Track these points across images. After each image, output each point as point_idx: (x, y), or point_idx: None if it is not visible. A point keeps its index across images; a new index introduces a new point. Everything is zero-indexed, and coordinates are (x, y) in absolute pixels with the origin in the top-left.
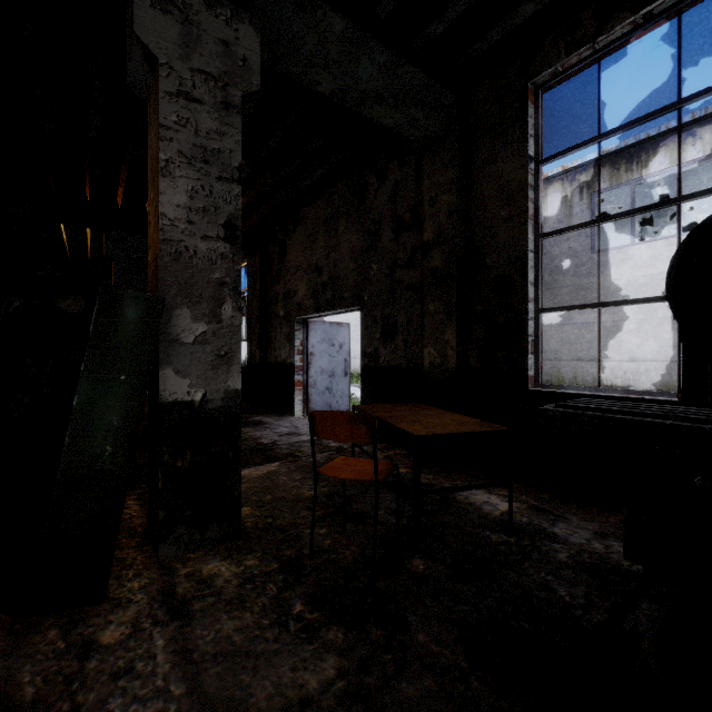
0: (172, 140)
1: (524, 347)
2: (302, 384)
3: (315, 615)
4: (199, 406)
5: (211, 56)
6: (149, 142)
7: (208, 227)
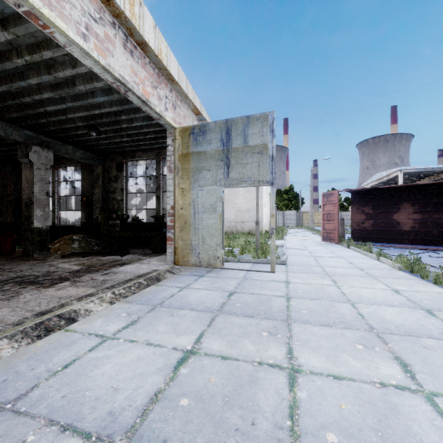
0: None
1: None
2: None
3: None
4: None
5: None
6: None
7: None
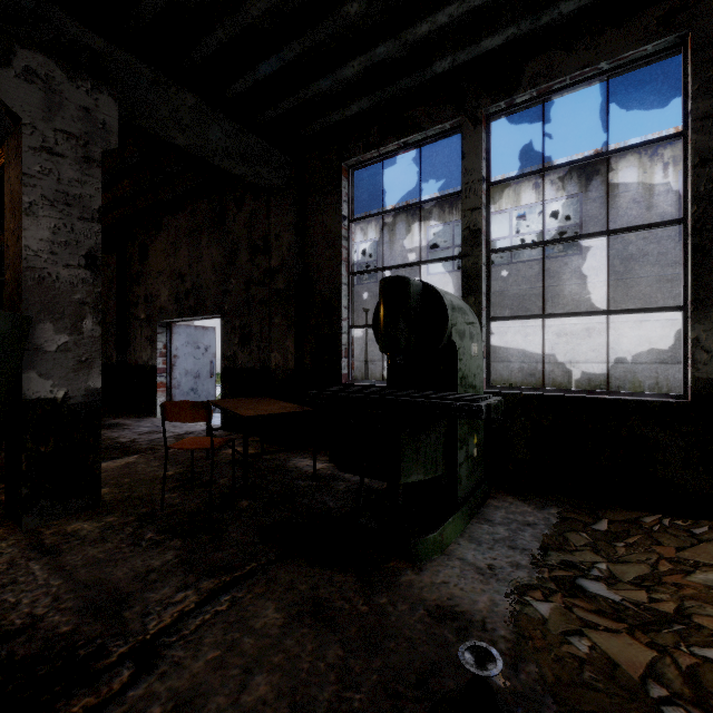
0: (36, 186)
1: (340, 353)
2: (165, 385)
3: (162, 537)
4: (62, 402)
5: (73, 119)
6: (7, 177)
7: (70, 257)
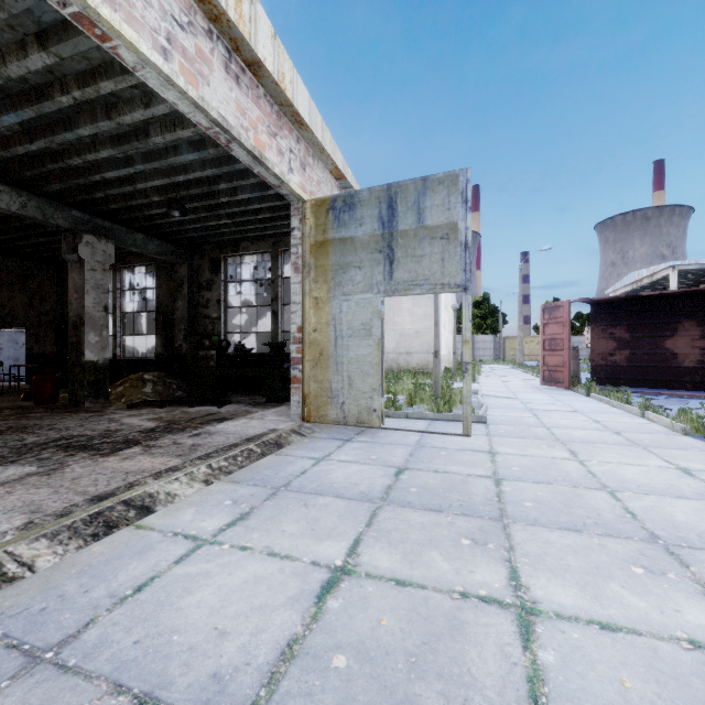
0: None
1: None
2: None
3: None
4: None
5: None
6: None
7: None
